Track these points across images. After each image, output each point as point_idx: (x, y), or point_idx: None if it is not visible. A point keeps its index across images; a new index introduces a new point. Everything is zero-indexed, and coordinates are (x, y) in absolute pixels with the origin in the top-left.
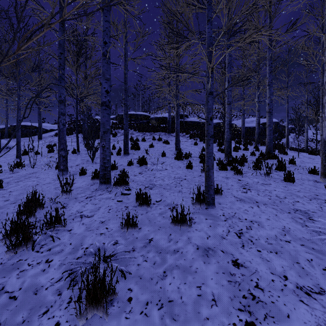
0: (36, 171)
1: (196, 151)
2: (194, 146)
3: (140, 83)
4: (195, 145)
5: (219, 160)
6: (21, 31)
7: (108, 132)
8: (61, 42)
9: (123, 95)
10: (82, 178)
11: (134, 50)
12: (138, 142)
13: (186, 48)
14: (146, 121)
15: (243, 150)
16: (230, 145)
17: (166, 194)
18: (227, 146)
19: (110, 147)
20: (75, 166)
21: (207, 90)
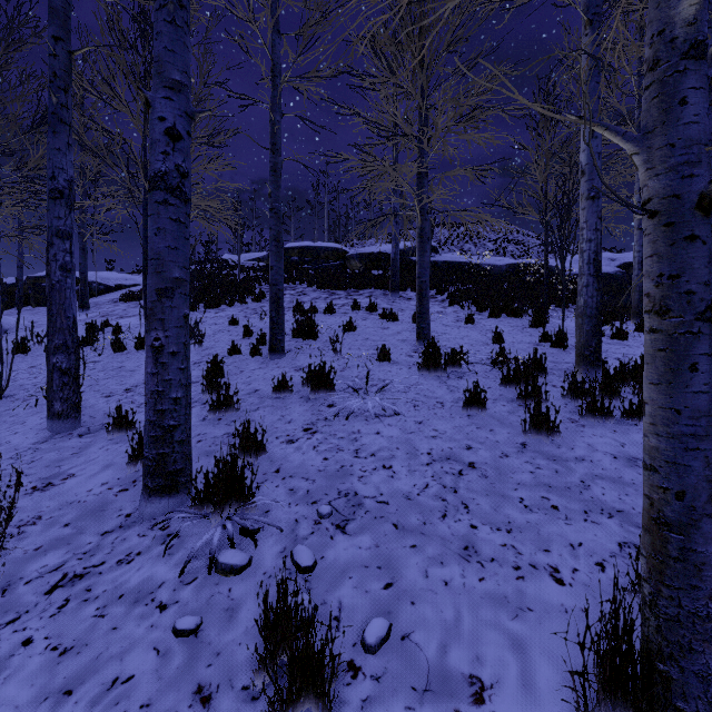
0: (2, 411)
1: (477, 341)
2: (467, 328)
3: (326, 177)
4: (468, 323)
5: (573, 382)
6: (7, 28)
7: (176, 292)
8: (58, 1)
9: (268, 184)
10: (109, 450)
11: (299, 50)
12: (313, 317)
13: (447, 47)
14: (338, 263)
15: (611, 337)
16: (598, 330)
17: (409, 572)
18: (587, 333)
19: (240, 332)
20: (120, 395)
21: (670, 39)
